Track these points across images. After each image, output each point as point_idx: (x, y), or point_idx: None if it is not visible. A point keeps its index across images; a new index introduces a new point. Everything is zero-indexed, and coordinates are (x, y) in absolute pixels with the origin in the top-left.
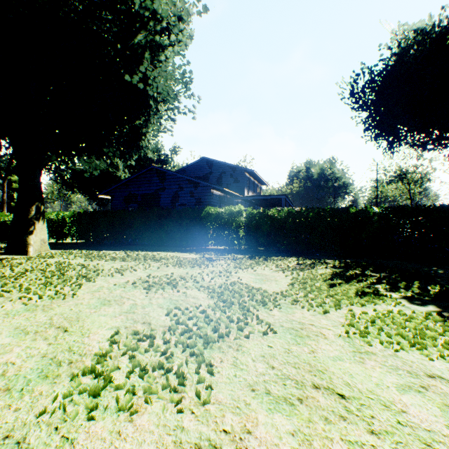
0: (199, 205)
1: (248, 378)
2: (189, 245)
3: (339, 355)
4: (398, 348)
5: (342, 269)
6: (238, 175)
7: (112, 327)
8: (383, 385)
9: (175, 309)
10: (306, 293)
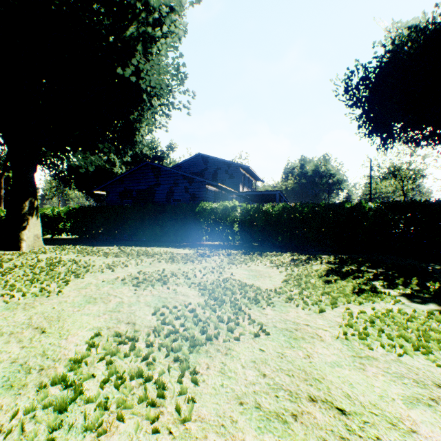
0: (194, 201)
1: (236, 388)
2: (183, 241)
3: (338, 360)
4: (401, 352)
5: (337, 264)
6: (233, 171)
7: (93, 328)
8: (388, 397)
9: (162, 308)
10: (301, 290)
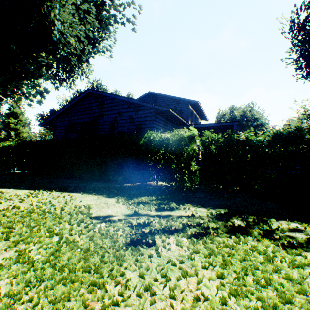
0: (140, 132)
1: None
2: (128, 179)
3: None
4: None
5: None
6: (181, 107)
7: None
8: None
9: None
10: None
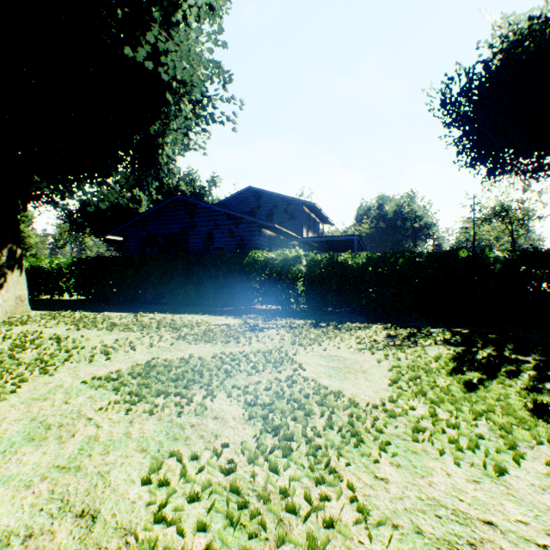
0: (241, 249)
1: None
2: (227, 304)
3: None
4: None
5: (461, 346)
6: (294, 210)
7: None
8: None
9: (169, 458)
10: (434, 409)
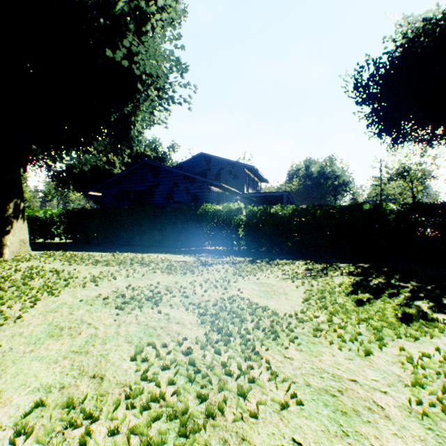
0: (195, 203)
1: None
2: (184, 246)
3: None
4: None
5: (361, 276)
6: (237, 172)
7: (39, 388)
8: None
9: (147, 346)
10: (331, 317)
